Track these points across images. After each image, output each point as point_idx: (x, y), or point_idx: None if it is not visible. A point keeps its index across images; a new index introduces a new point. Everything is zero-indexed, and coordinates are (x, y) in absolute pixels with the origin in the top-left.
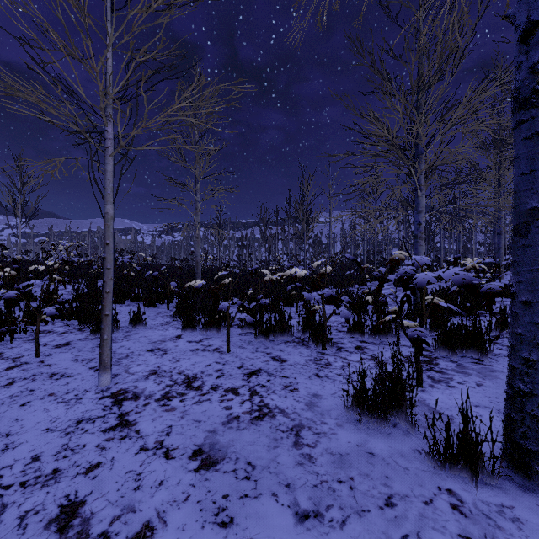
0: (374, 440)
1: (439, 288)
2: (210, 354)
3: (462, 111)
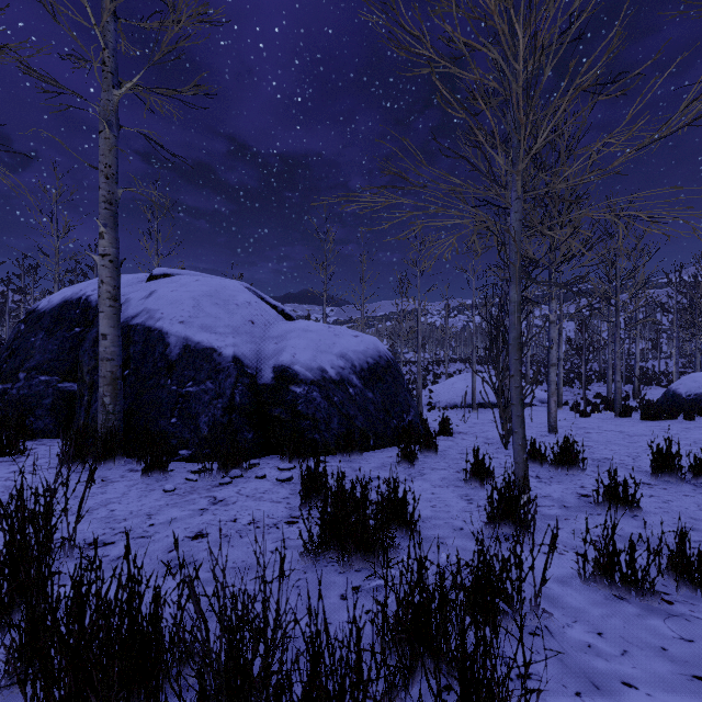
0: (663, 389)
1: None
2: None
3: None
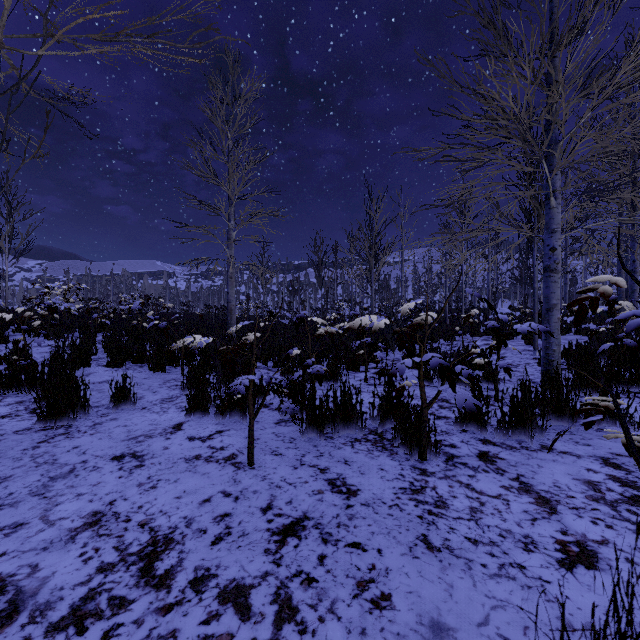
0: None
1: (569, 345)
2: (218, 471)
3: (639, 60)
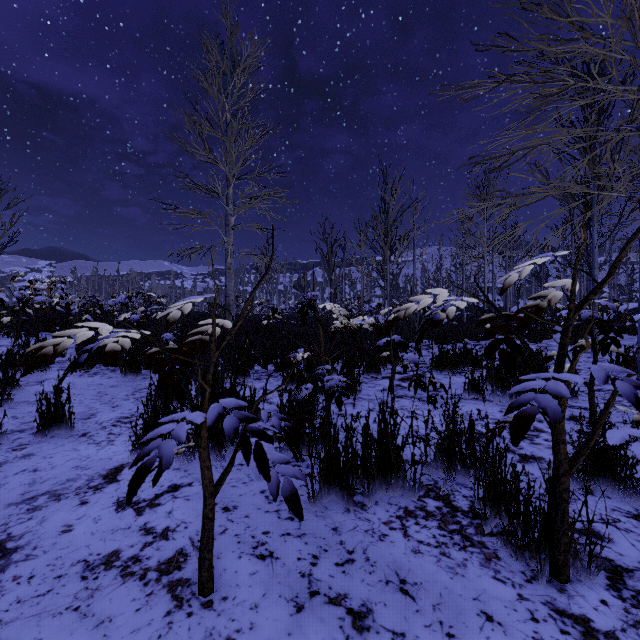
0: None
1: None
2: (131, 614)
3: None
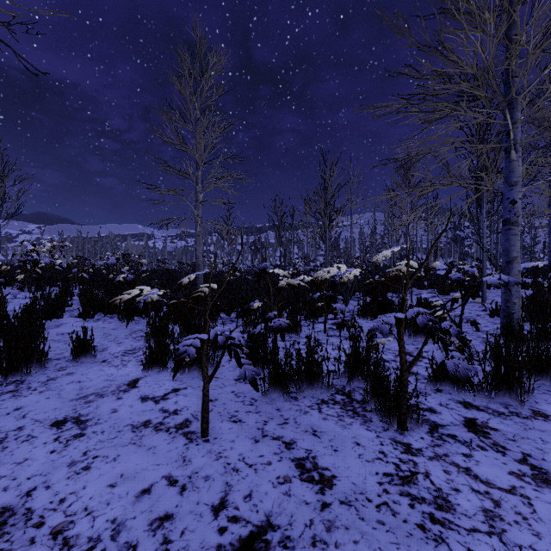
0: None
1: None
2: (166, 445)
3: None
